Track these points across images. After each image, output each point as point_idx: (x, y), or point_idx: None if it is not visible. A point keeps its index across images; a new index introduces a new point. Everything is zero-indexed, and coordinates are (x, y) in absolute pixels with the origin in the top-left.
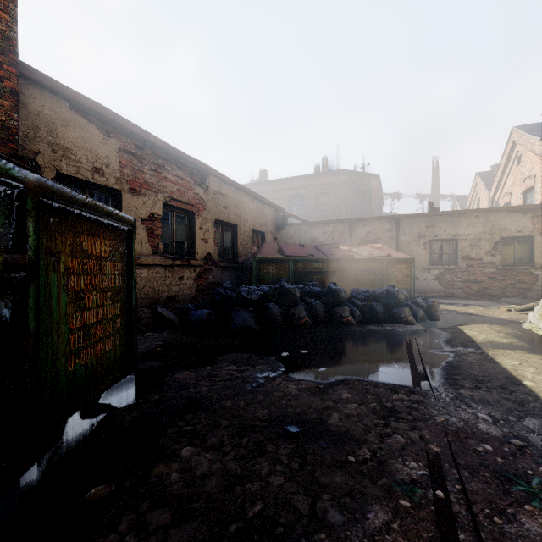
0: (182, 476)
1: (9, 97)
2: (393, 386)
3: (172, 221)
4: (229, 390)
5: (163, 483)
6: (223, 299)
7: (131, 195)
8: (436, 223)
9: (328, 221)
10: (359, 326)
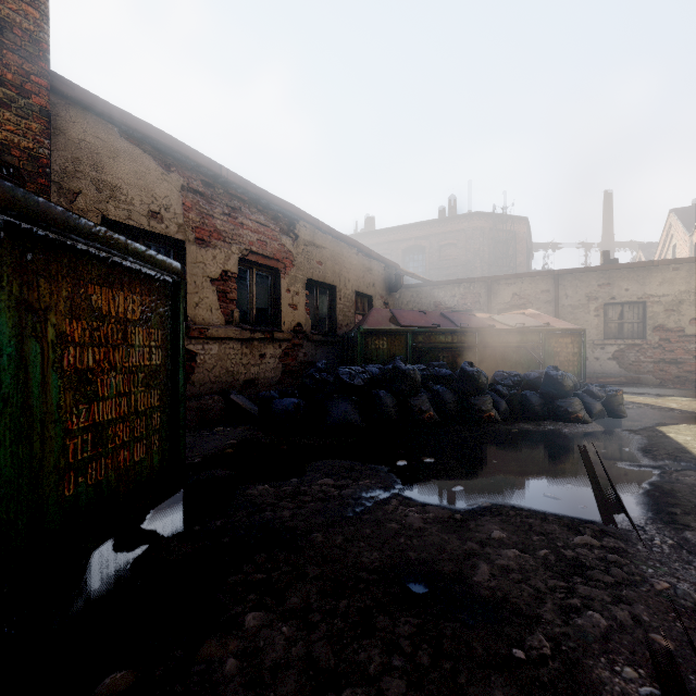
0: (243, 664)
1: (38, 118)
2: (571, 521)
3: (251, 281)
4: (322, 517)
5: (212, 676)
6: (317, 384)
7: (198, 247)
8: (614, 279)
9: (457, 280)
10: (506, 424)
